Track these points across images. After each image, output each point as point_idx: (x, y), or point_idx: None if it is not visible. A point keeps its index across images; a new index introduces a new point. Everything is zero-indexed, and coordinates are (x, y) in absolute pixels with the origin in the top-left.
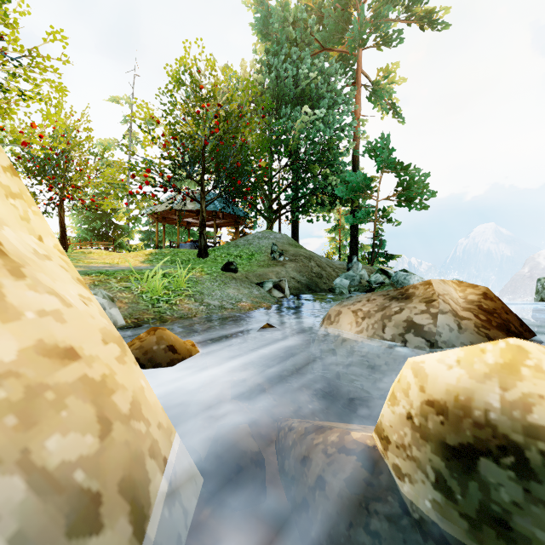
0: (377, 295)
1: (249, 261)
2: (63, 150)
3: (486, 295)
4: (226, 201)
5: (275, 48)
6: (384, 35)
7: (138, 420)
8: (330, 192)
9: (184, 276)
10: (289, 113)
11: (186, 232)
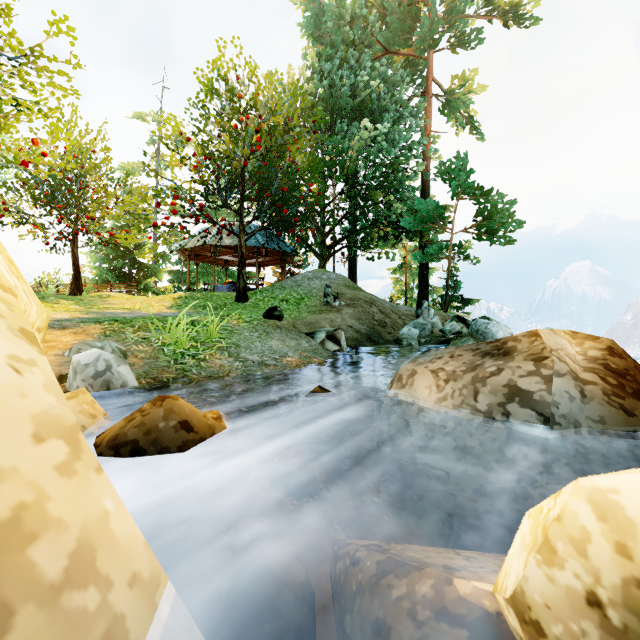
0: (464, 349)
1: (298, 307)
2: (76, 174)
3: (612, 350)
4: (270, 234)
5: (329, 52)
6: (460, 34)
7: (83, 586)
8: (395, 224)
9: (216, 324)
10: (345, 130)
11: (223, 273)
